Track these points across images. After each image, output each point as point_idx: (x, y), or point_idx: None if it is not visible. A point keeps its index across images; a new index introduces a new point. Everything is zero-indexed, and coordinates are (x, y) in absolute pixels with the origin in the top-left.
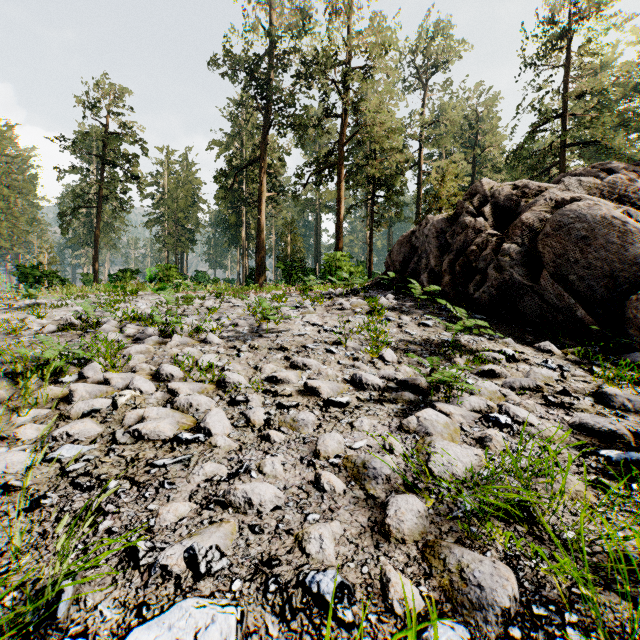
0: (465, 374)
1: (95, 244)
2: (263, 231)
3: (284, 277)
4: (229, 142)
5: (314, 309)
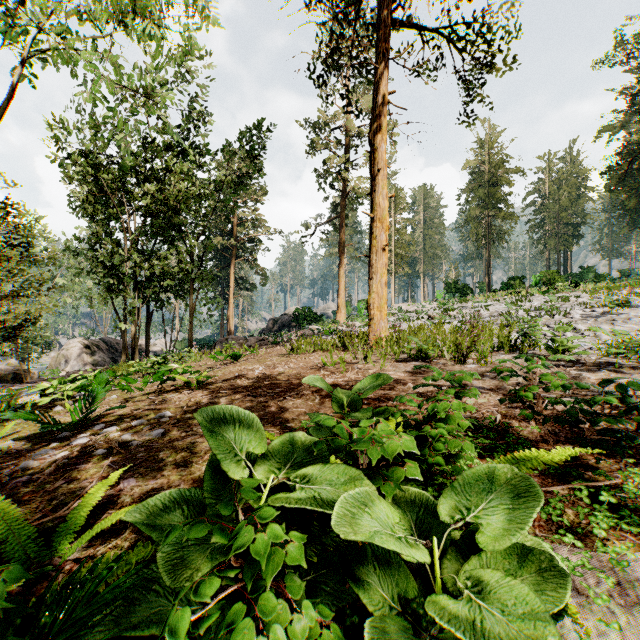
0: None
1: (488, 259)
2: None
3: None
4: (624, 121)
5: None
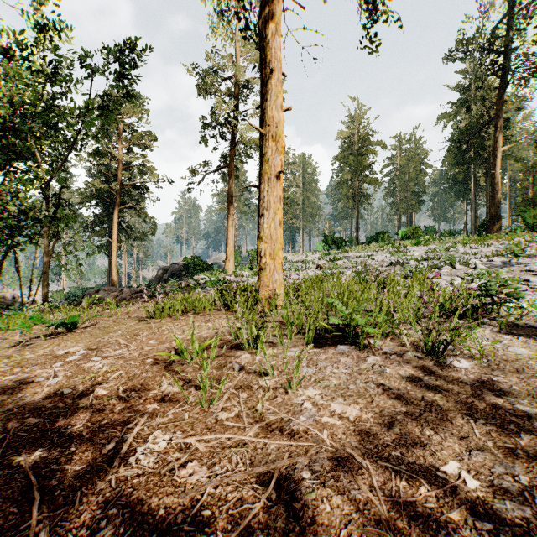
0: None
1: (357, 217)
2: (497, 184)
3: (524, 224)
4: (457, 111)
5: None
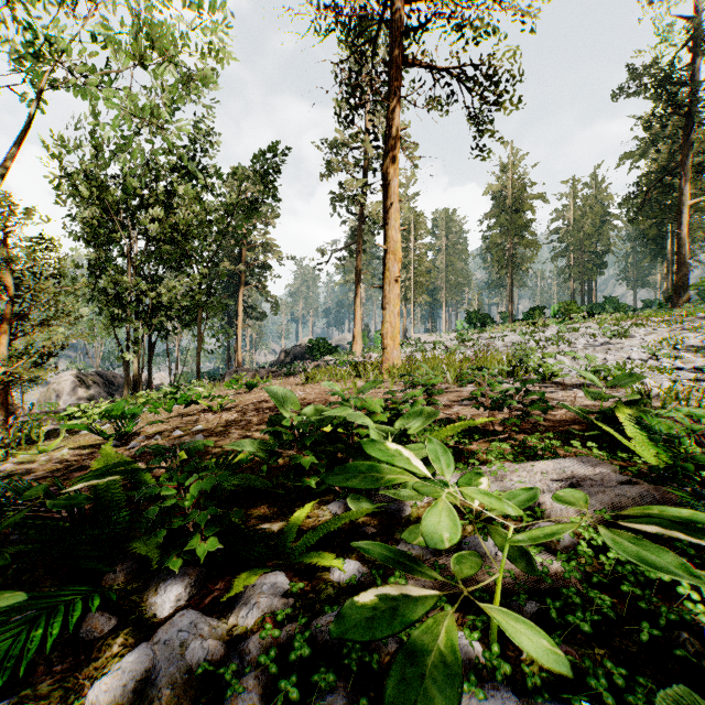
0: (696, 357)
1: (510, 289)
2: (683, 246)
3: None
4: (645, 149)
5: (660, 331)
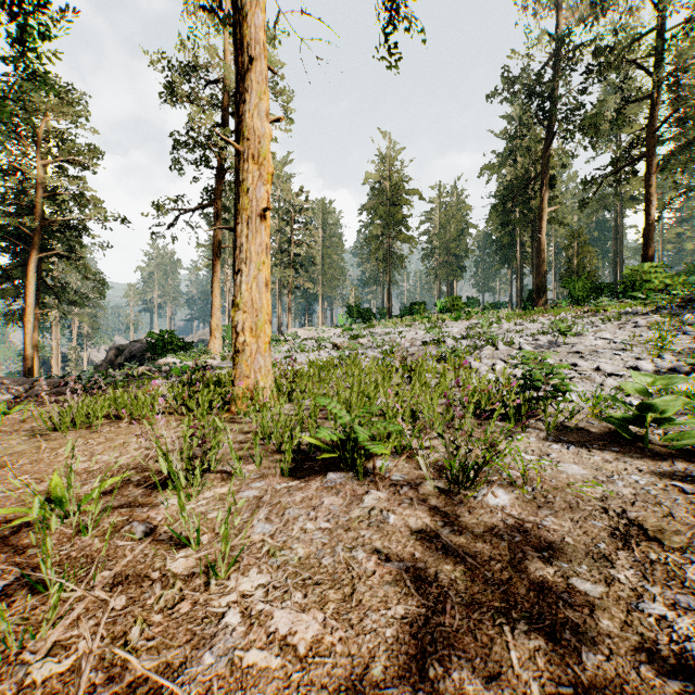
0: None
1: (389, 284)
2: (543, 250)
3: (570, 297)
4: (502, 162)
5: (606, 328)
